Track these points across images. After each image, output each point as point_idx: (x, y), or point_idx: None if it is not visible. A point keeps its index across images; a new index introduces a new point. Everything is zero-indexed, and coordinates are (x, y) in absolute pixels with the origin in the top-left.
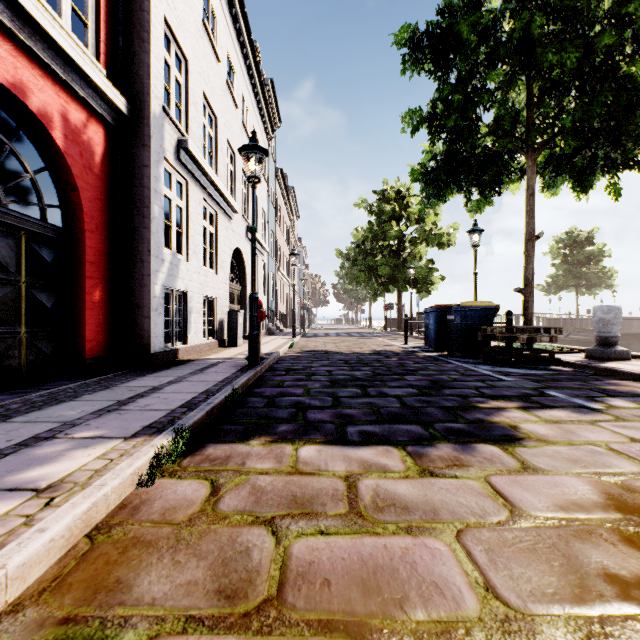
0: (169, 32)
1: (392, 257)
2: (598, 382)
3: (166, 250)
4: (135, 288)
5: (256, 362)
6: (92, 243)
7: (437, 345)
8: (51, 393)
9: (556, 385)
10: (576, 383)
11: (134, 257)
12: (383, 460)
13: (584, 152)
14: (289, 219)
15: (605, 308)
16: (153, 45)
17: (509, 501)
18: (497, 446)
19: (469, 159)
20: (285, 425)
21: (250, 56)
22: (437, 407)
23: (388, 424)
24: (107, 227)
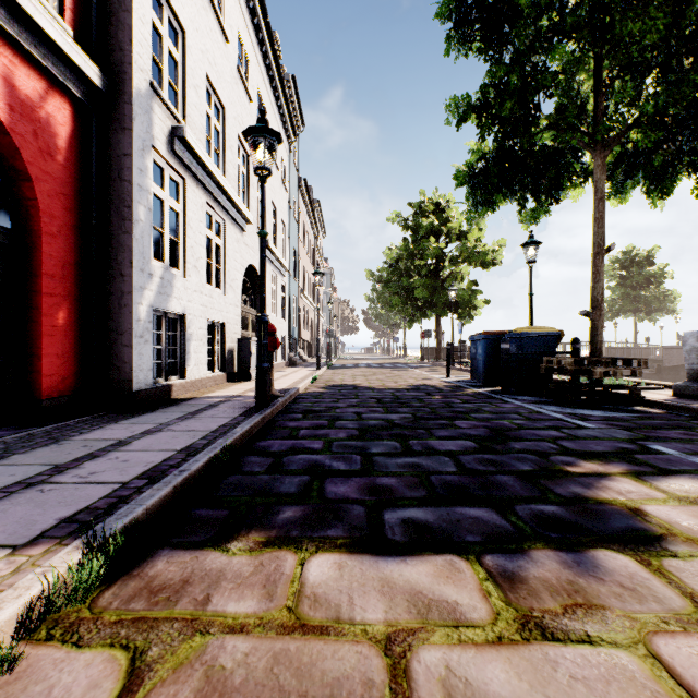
0: None
1: (430, 278)
2: None
3: (156, 262)
4: (113, 309)
5: (266, 402)
6: (53, 250)
7: (487, 379)
8: None
9: (657, 435)
10: (681, 432)
11: (112, 270)
12: (449, 591)
13: (666, 147)
14: (314, 236)
15: None
16: (136, 3)
17: None
18: (630, 555)
19: (525, 158)
20: (291, 508)
21: (267, 42)
22: (510, 472)
23: (446, 506)
24: (75, 231)
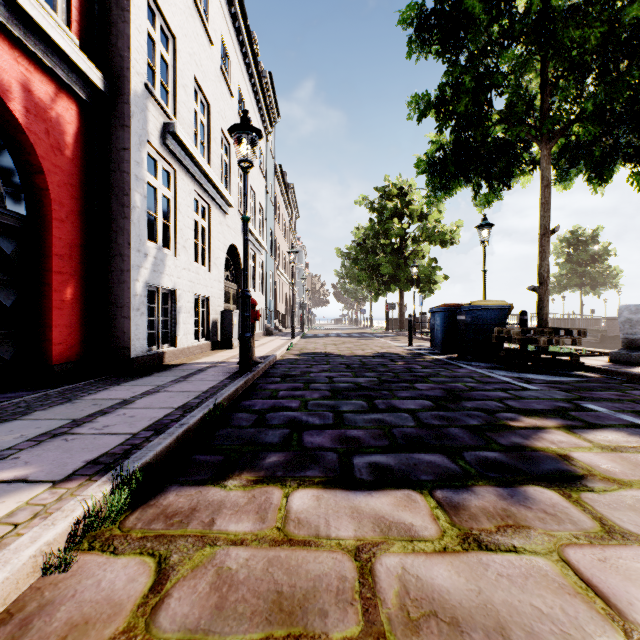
0: (154, 4)
1: (394, 255)
2: (637, 392)
3: (150, 243)
4: (113, 285)
5: (248, 368)
6: (62, 234)
7: (444, 347)
8: None
9: (591, 395)
10: (612, 393)
11: (112, 250)
12: (406, 516)
13: (604, 139)
14: (288, 217)
15: (633, 307)
16: (134, 14)
17: (613, 605)
18: (555, 490)
19: (479, 149)
20: (275, 454)
21: (246, 43)
22: (461, 426)
23: (405, 453)
24: (81, 216)
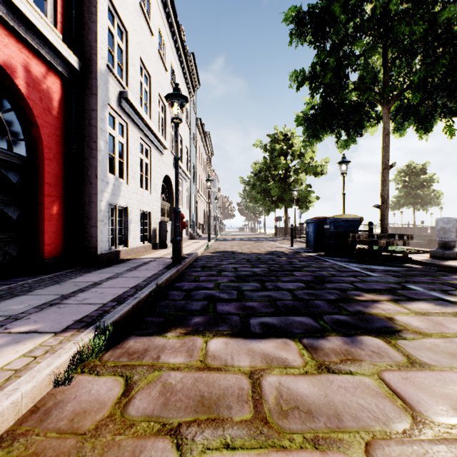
0: (113, 9)
1: (281, 183)
2: (445, 277)
3: (110, 175)
4: (85, 204)
5: (178, 261)
6: (50, 169)
7: (315, 247)
8: (10, 288)
9: (413, 280)
10: (428, 278)
11: (84, 180)
12: (283, 354)
13: (427, 102)
14: (206, 155)
15: (445, 219)
16: (99, 17)
17: (407, 403)
18: (381, 338)
19: (339, 108)
20: (198, 317)
21: (176, 33)
22: (323, 300)
23: (284, 316)
24: (63, 157)
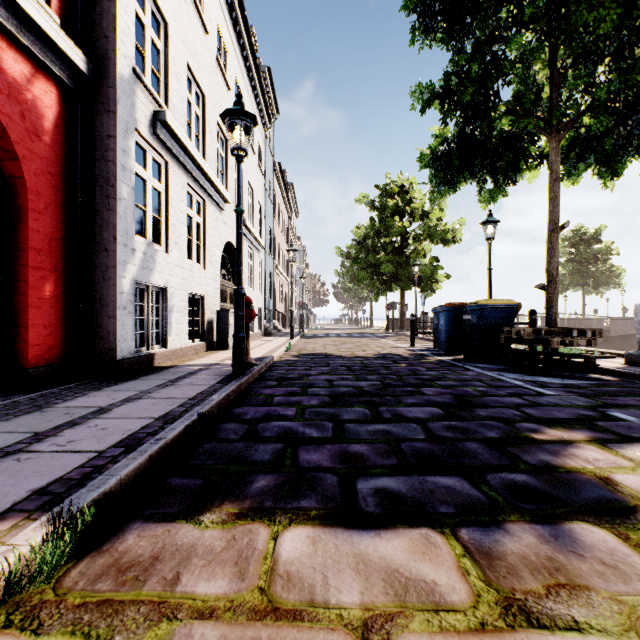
0: None
1: (395, 254)
2: None
3: (139, 238)
4: (97, 282)
5: (242, 370)
6: (39, 226)
7: (449, 348)
8: None
9: (614, 402)
10: (637, 399)
11: (96, 245)
12: (426, 569)
13: (617, 131)
14: (288, 216)
15: None
16: None
17: None
18: (607, 528)
19: (484, 142)
20: (264, 477)
21: (244, 35)
22: (478, 440)
23: (417, 474)
24: (62, 208)
